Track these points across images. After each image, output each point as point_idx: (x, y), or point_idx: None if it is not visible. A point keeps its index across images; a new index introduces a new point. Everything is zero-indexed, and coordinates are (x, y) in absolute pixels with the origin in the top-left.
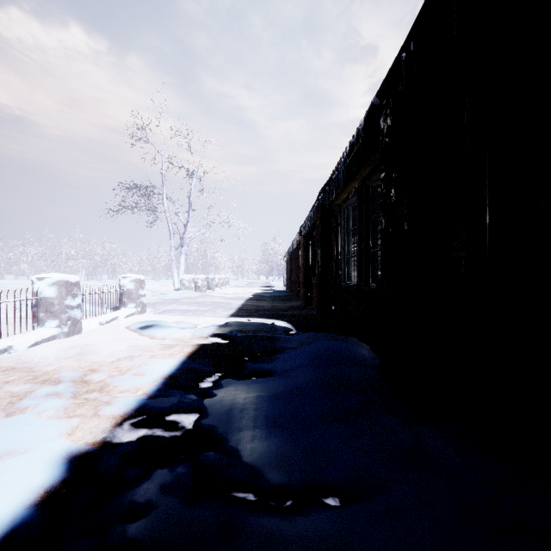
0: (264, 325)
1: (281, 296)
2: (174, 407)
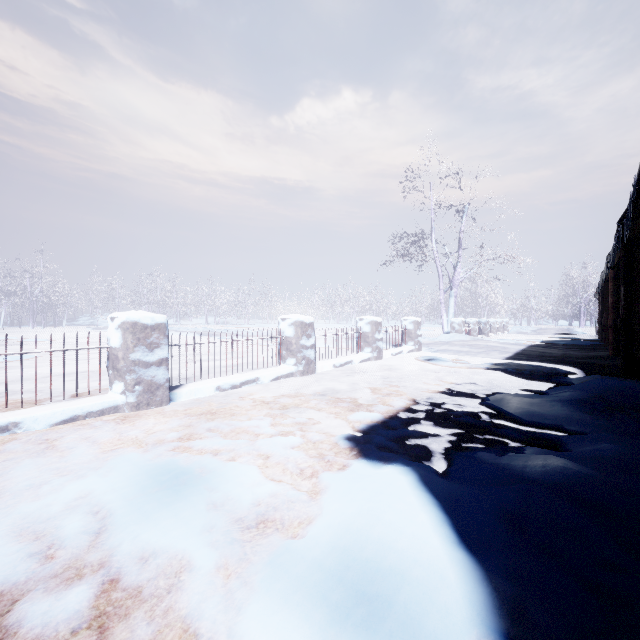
0: (544, 367)
1: (584, 345)
2: (462, 395)
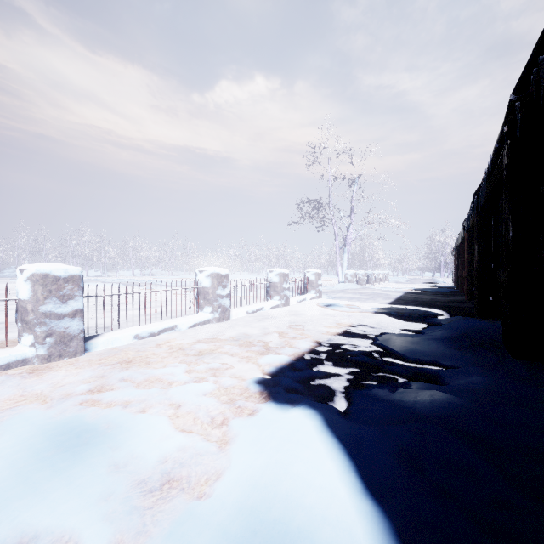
0: (418, 310)
1: (445, 292)
2: (357, 336)
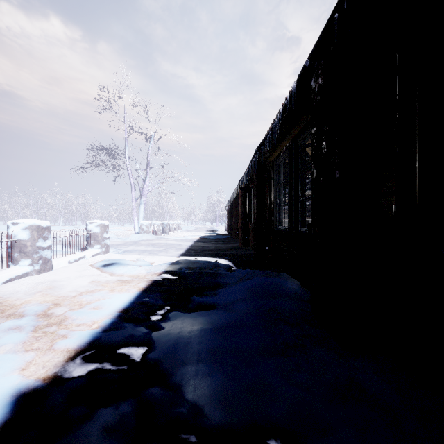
0: (209, 263)
1: (223, 238)
2: (125, 340)
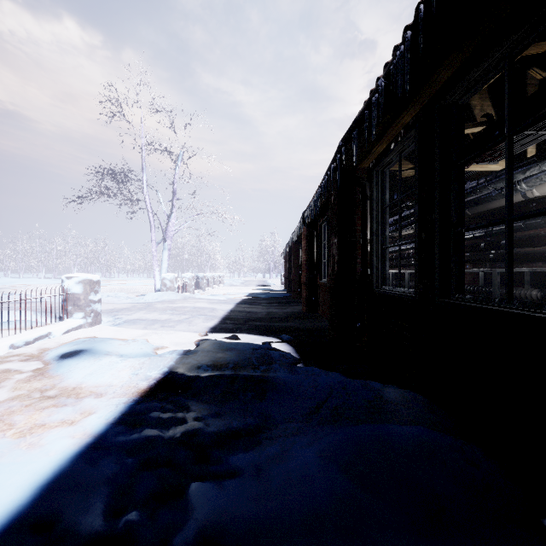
0: (253, 353)
1: (279, 298)
2: None
